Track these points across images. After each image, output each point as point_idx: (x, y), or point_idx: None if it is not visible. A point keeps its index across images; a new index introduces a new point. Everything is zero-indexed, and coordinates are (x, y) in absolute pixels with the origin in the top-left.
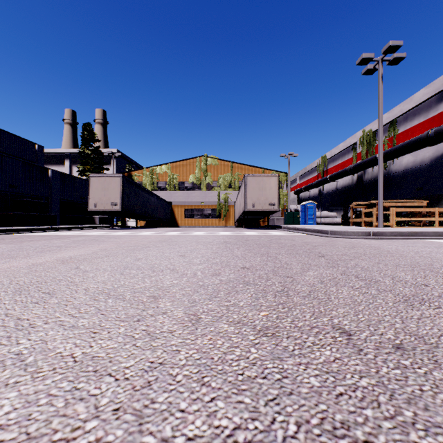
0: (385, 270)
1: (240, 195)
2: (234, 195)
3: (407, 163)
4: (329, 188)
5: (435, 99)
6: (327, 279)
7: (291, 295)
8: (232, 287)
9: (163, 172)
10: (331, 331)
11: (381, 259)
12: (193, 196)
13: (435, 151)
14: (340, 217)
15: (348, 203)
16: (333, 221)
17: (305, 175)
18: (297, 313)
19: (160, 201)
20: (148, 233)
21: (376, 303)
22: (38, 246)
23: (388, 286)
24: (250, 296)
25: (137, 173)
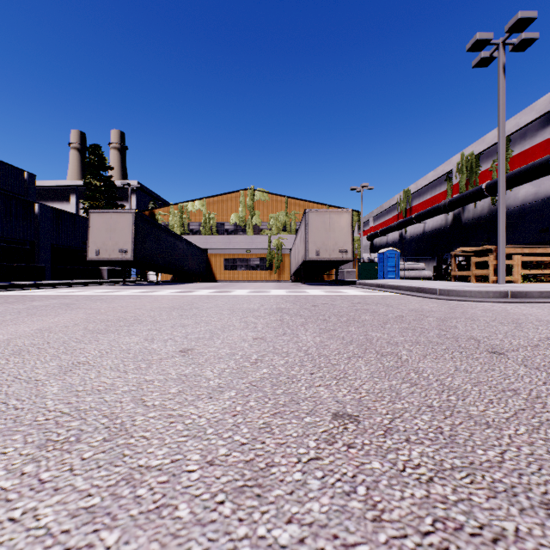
0: None
1: (298, 239)
2: (289, 240)
3: (525, 196)
4: (414, 232)
5: None
6: None
7: None
8: None
9: (195, 209)
10: None
11: None
12: (236, 241)
13: None
14: (429, 269)
15: (440, 250)
16: (420, 275)
17: (381, 215)
18: None
19: (192, 247)
20: (165, 292)
21: None
22: None
23: None
24: None
25: (162, 211)
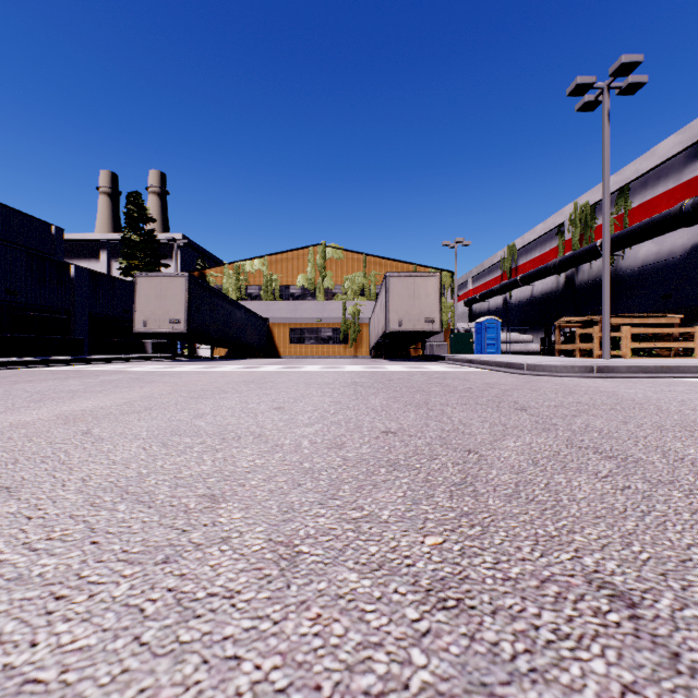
0: (643, 438)
1: (378, 307)
2: (368, 307)
3: (646, 256)
4: (521, 296)
5: (693, 152)
6: (542, 456)
7: (481, 494)
8: (367, 474)
9: (255, 270)
10: (586, 592)
11: (626, 414)
12: (303, 308)
13: (692, 235)
14: (537, 341)
15: (551, 319)
16: (526, 349)
17: (482, 275)
18: (503, 539)
19: (251, 316)
20: (229, 368)
21: (657, 513)
22: (38, 391)
23: (663, 471)
24: (403, 496)
25: (214, 272)
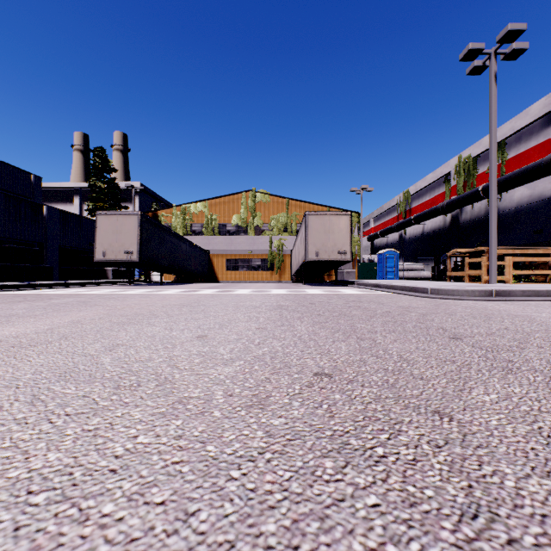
0: None
1: (299, 240)
2: (290, 241)
3: (520, 198)
4: (414, 232)
5: None
6: (547, 424)
7: None
8: (305, 479)
9: (198, 211)
10: None
11: None
12: (237, 242)
13: None
14: (427, 269)
15: (439, 251)
16: (419, 275)
17: (381, 216)
18: None
19: (195, 248)
20: (171, 292)
21: None
22: None
23: None
24: None
25: (165, 212)
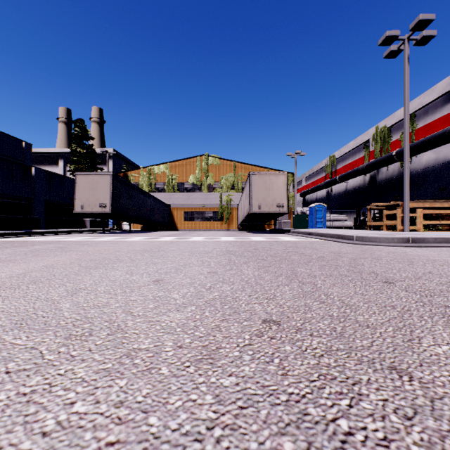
0: None
1: (244, 196)
2: (237, 197)
3: (427, 161)
4: (338, 190)
5: None
6: None
7: None
8: None
9: (161, 172)
10: None
11: None
12: (193, 197)
13: None
14: (350, 220)
15: (359, 205)
16: (343, 225)
17: (312, 176)
18: None
19: (158, 202)
20: (137, 239)
21: None
22: None
23: None
24: None
25: (133, 173)
